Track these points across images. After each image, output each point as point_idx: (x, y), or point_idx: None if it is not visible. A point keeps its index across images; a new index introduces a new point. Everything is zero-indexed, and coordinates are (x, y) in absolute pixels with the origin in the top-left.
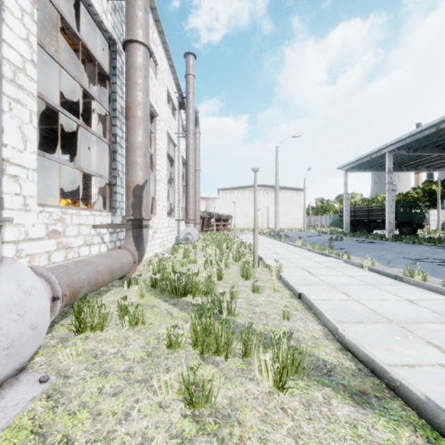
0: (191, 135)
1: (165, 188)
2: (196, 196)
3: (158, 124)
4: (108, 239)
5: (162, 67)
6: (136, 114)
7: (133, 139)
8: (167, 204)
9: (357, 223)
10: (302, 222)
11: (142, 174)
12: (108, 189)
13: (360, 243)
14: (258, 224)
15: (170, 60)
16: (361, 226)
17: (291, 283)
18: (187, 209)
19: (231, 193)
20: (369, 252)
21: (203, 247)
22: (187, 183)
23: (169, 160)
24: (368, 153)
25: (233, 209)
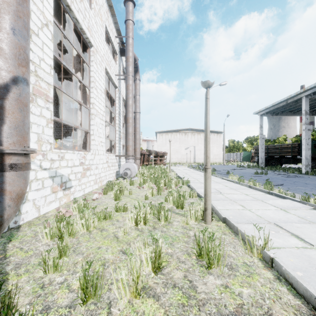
0: (130, 76)
1: (102, 124)
2: (136, 135)
3: (93, 56)
4: None
5: (98, 0)
6: None
7: None
8: (109, 141)
9: (270, 158)
10: (221, 158)
11: (1, 62)
12: None
13: (287, 177)
14: (187, 159)
15: None
16: (273, 161)
17: None
18: (126, 146)
19: (166, 135)
20: (314, 189)
21: (140, 184)
22: (126, 122)
23: (111, 101)
24: (284, 98)
25: (168, 148)
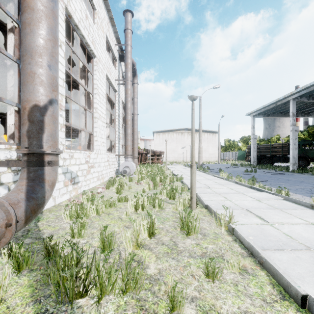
0: (129, 81)
1: (104, 126)
2: (134, 135)
3: (96, 65)
4: (11, 179)
5: (100, 14)
6: (33, 5)
7: (29, 40)
8: (109, 141)
9: (262, 157)
10: (217, 157)
11: (42, 90)
12: (16, 117)
13: (274, 175)
14: (183, 158)
15: (109, 11)
16: (264, 160)
17: (263, 253)
18: (125, 146)
19: (163, 135)
20: (292, 184)
21: (138, 180)
22: (125, 123)
23: (110, 104)
24: (274, 101)
25: (165, 147)
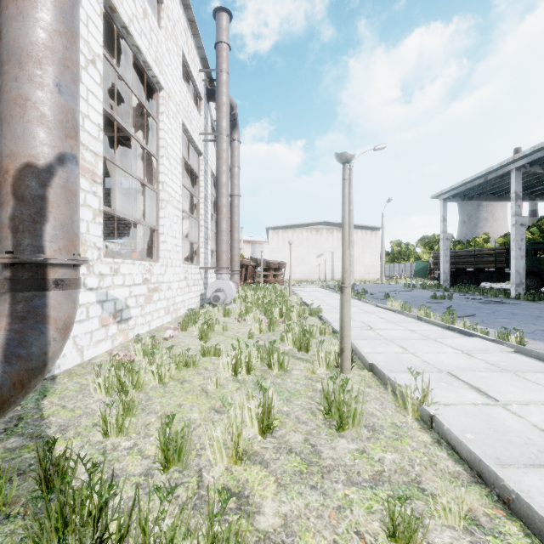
0: (224, 136)
1: (178, 216)
2: (234, 233)
3: (163, 104)
4: None
5: (171, 12)
6: None
7: (15, 31)
8: (189, 244)
9: (459, 273)
10: (378, 272)
11: (44, 134)
12: None
13: (484, 304)
14: (319, 274)
15: (188, 8)
16: (464, 277)
17: (510, 480)
18: (218, 252)
19: (284, 233)
20: (523, 322)
21: (240, 314)
22: (218, 212)
23: (191, 178)
24: (482, 172)
25: (287, 255)
